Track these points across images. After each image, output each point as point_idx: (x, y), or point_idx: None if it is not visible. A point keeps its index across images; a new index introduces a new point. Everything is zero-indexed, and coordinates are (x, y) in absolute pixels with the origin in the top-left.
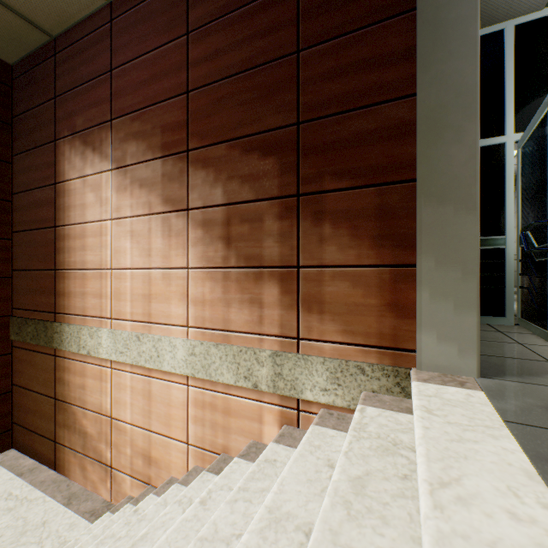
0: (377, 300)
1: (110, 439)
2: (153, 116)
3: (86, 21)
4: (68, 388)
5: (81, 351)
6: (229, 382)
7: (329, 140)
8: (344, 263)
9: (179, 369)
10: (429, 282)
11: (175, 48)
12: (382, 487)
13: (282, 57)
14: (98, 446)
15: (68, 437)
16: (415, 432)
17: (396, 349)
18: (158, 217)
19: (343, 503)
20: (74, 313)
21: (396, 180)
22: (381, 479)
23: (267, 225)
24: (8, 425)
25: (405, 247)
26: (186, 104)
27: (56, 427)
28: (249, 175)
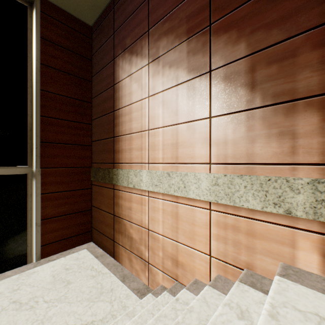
0: None
1: (147, 244)
2: (179, 12)
3: None
4: (121, 209)
5: (129, 185)
6: (254, 207)
7: None
8: None
9: (202, 196)
10: None
11: None
12: None
13: None
14: (139, 247)
15: (121, 239)
16: None
17: None
18: (184, 84)
19: None
20: (124, 162)
21: None
22: None
23: (302, 58)
24: (90, 228)
25: None
26: None
27: (114, 232)
28: (277, 18)
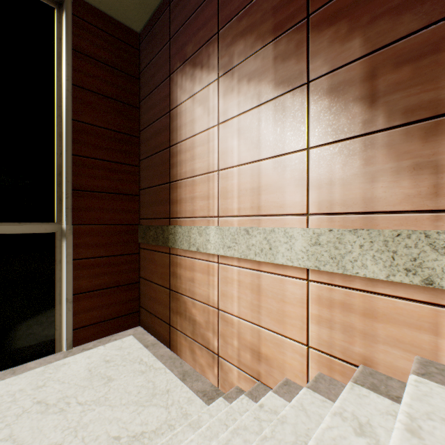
0: None
1: (216, 329)
2: (263, 2)
3: None
4: (179, 281)
5: (191, 248)
6: (375, 276)
7: None
8: None
9: (297, 261)
10: None
11: None
12: None
13: None
14: (205, 334)
15: (179, 322)
16: None
17: None
18: (269, 104)
19: None
20: (184, 217)
21: None
22: None
23: None
24: (137, 308)
25: None
26: None
27: (170, 313)
28: None
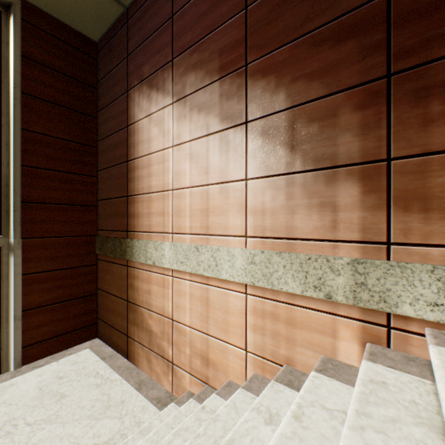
0: None
1: (171, 338)
2: (211, 43)
3: None
4: (137, 292)
5: (148, 262)
6: (294, 291)
7: None
8: None
9: (237, 277)
10: None
11: None
12: None
13: None
14: (161, 343)
15: (137, 333)
16: None
17: None
18: (216, 135)
19: None
20: (141, 231)
21: None
22: None
23: (343, 119)
24: (95, 320)
25: None
26: (244, 21)
27: (128, 324)
28: (318, 70)
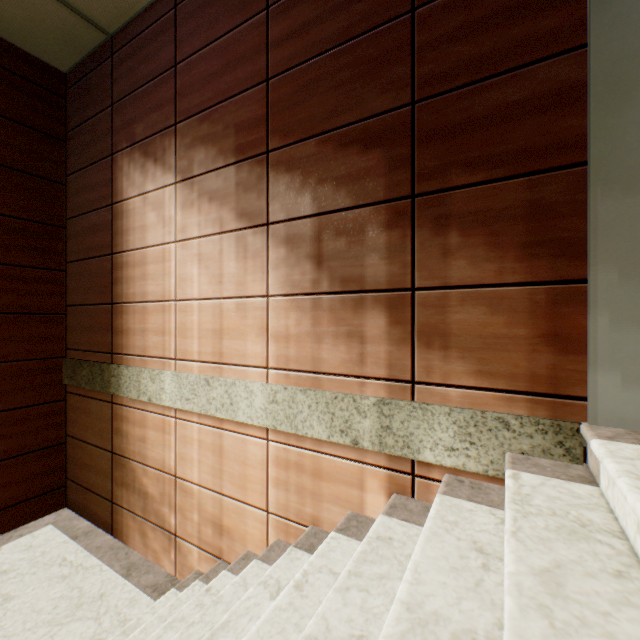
0: (526, 330)
1: (173, 502)
2: (225, 113)
3: (147, 12)
4: (126, 440)
5: (141, 397)
6: (320, 437)
7: (456, 121)
8: (478, 281)
9: (257, 420)
10: (609, 303)
11: (251, 28)
12: (589, 588)
13: (391, 20)
14: (160, 509)
15: (126, 497)
16: (638, 508)
17: (557, 396)
18: (231, 235)
19: (537, 607)
20: (133, 354)
21: (557, 165)
22: (583, 576)
23: (370, 238)
24: (62, 481)
25: (570, 256)
26: (265, 95)
27: (114, 485)
28: (346, 175)
